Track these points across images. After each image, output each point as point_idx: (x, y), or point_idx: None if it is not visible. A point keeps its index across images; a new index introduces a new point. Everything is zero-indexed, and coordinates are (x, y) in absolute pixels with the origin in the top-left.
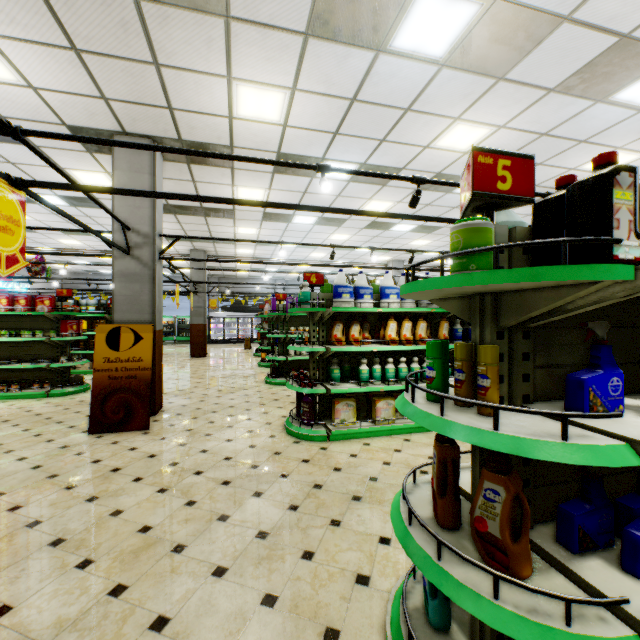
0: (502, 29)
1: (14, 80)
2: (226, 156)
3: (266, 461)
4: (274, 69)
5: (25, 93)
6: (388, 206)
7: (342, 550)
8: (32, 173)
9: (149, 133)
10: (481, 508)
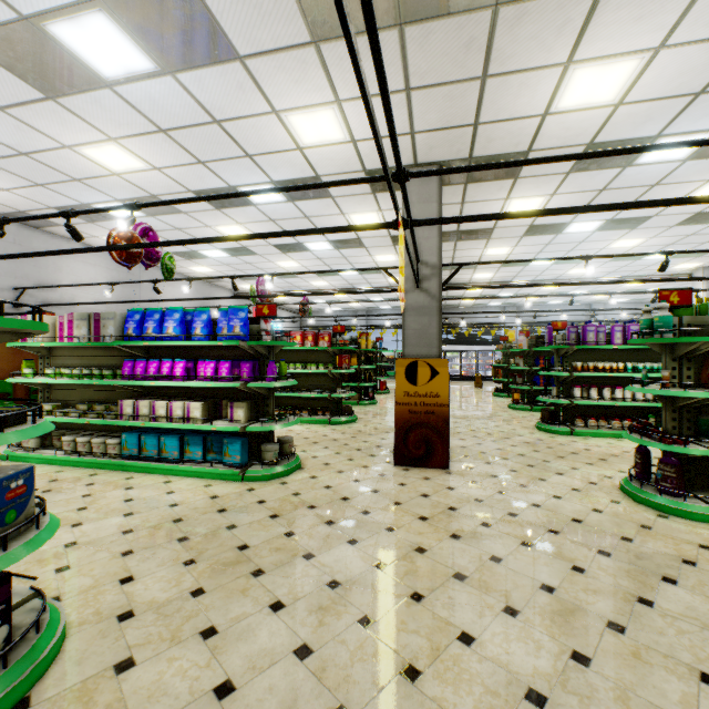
0: None
1: (341, 139)
2: (623, 150)
3: (637, 535)
4: (641, 29)
5: (345, 149)
6: None
7: None
8: (318, 223)
9: (439, 159)
10: None
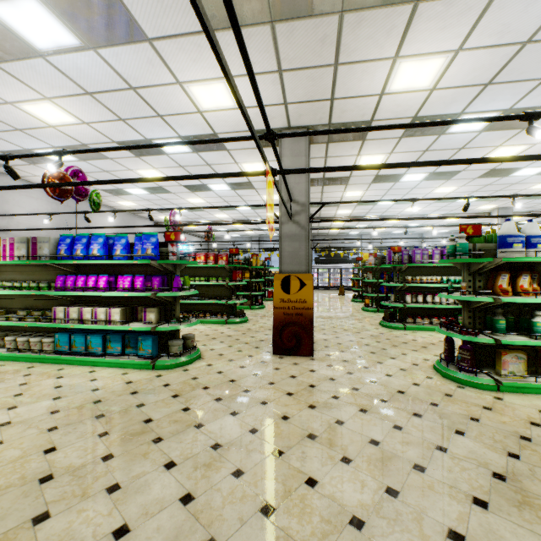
0: None
1: (232, 106)
2: (428, 123)
3: (442, 401)
4: (445, 36)
5: (235, 113)
6: (519, 150)
7: None
8: (217, 170)
9: (307, 124)
10: None
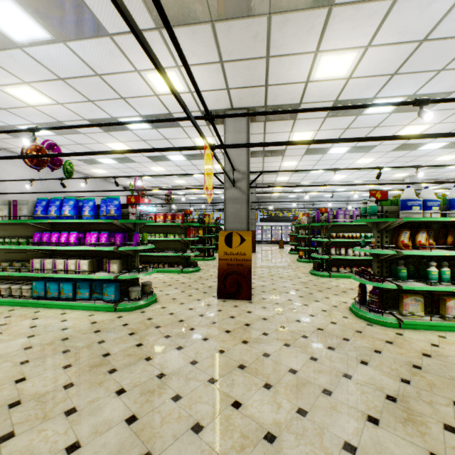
0: None
1: (183, 90)
2: (339, 107)
3: (353, 336)
4: (356, 35)
5: (186, 96)
6: (423, 128)
7: None
8: (174, 143)
9: (246, 106)
10: None
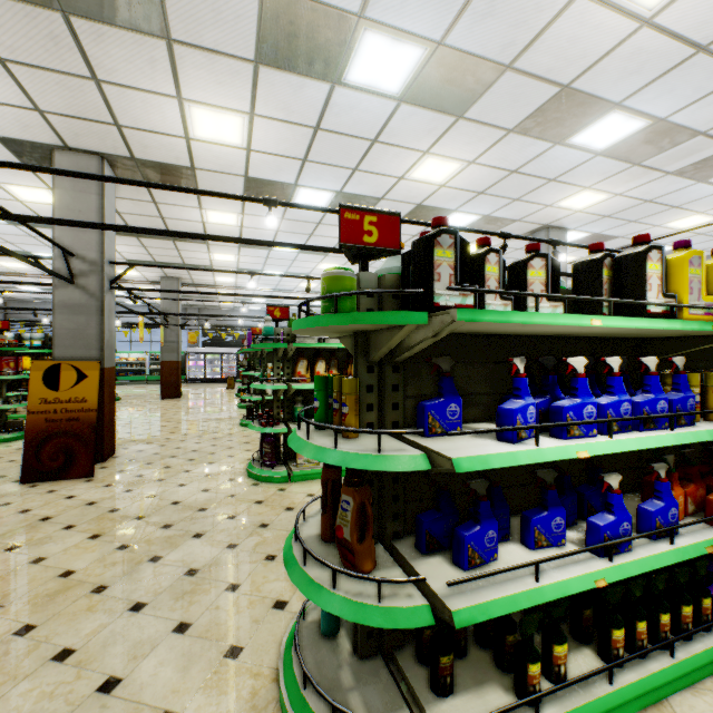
0: (451, 72)
1: None
2: (163, 186)
3: (217, 504)
4: (228, 93)
5: None
6: None
7: (269, 581)
8: None
9: (96, 149)
10: (340, 518)
